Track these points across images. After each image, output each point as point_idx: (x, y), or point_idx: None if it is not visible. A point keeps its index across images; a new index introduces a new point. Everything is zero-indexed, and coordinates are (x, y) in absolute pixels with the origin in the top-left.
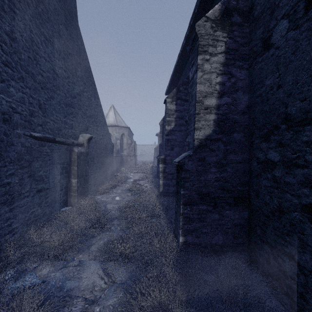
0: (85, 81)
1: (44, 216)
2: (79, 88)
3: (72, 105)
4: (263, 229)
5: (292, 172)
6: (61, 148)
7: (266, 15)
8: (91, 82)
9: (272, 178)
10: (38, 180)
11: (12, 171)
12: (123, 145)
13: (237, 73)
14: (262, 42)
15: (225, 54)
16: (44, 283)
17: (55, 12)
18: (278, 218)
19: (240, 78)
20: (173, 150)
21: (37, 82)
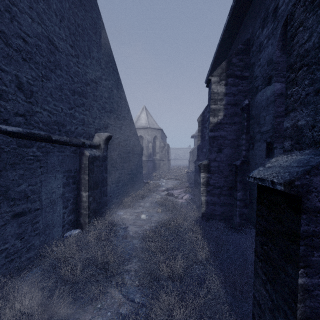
0: (104, 66)
1: (29, 251)
2: (95, 73)
3: (83, 93)
4: None
5: None
6: (65, 151)
7: None
8: (112, 69)
9: None
10: (17, 198)
11: None
12: (156, 148)
13: None
14: None
15: None
16: None
17: None
18: None
19: None
20: (222, 153)
21: (14, 47)
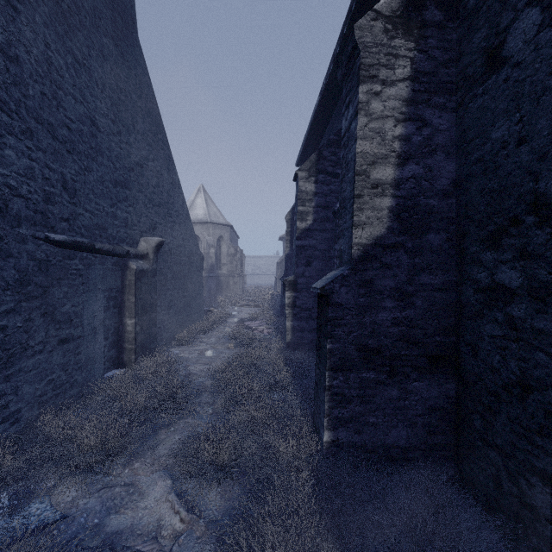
0: (151, 141)
1: (72, 388)
2: (140, 153)
3: (126, 183)
4: (487, 419)
5: (549, 309)
6: (106, 263)
7: (493, 3)
8: (162, 143)
9: (505, 321)
10: (62, 321)
11: (10, 305)
12: (221, 257)
13: (434, 118)
14: (484, 56)
15: (411, 83)
16: (64, 520)
17: (95, 13)
18: (518, 400)
19: (439, 127)
20: (311, 266)
21: (60, 139)
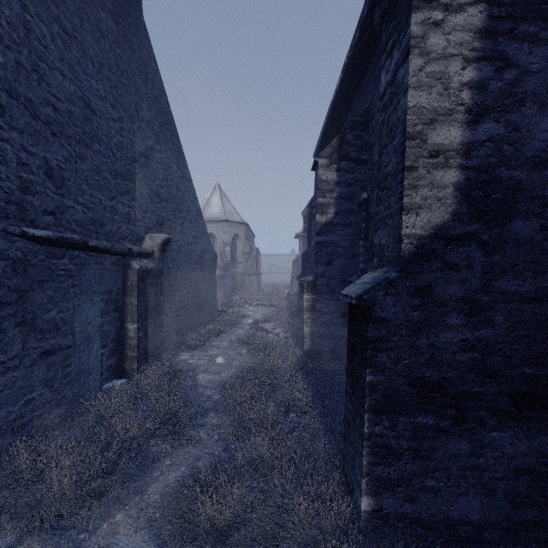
0: (158, 131)
1: (59, 406)
2: (145, 143)
3: (129, 175)
4: None
5: None
6: (104, 262)
7: None
8: (170, 134)
9: None
10: (45, 329)
11: None
12: (236, 255)
13: (520, 55)
14: None
15: (487, 6)
16: None
17: None
18: None
19: (529, 68)
20: (332, 265)
21: (42, 120)
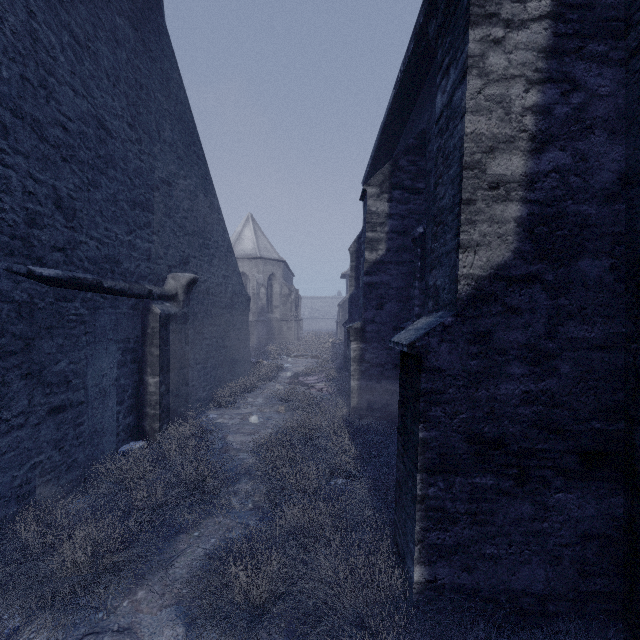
0: (182, 154)
1: (70, 471)
2: (167, 168)
3: (149, 205)
4: None
5: None
6: (120, 306)
7: None
8: (196, 157)
9: None
10: (54, 383)
11: None
12: (273, 298)
13: (589, 77)
14: None
15: (552, 22)
16: None
17: None
18: None
19: (598, 91)
20: (384, 310)
21: (51, 142)
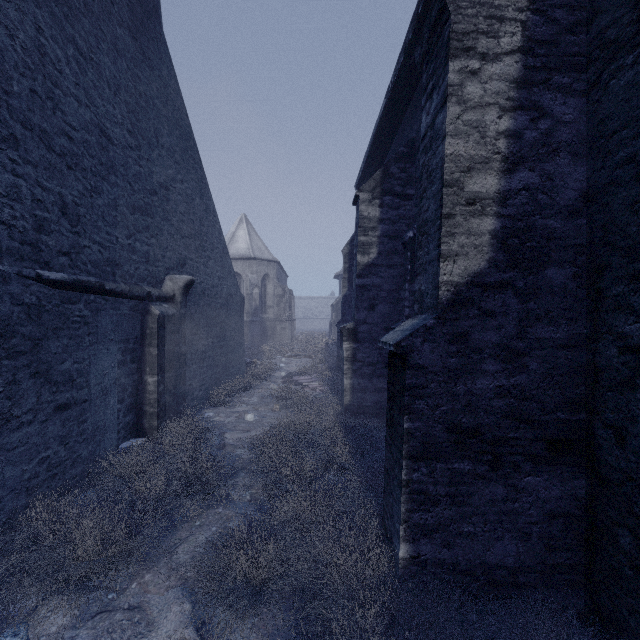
0: (179, 158)
1: (74, 466)
2: (165, 173)
3: (147, 209)
4: None
5: None
6: (121, 307)
7: None
8: (193, 161)
9: None
10: (60, 381)
11: None
12: (266, 298)
13: (555, 105)
14: (636, 8)
15: (522, 56)
16: None
17: None
18: None
19: (563, 118)
20: (375, 311)
21: (57, 151)
